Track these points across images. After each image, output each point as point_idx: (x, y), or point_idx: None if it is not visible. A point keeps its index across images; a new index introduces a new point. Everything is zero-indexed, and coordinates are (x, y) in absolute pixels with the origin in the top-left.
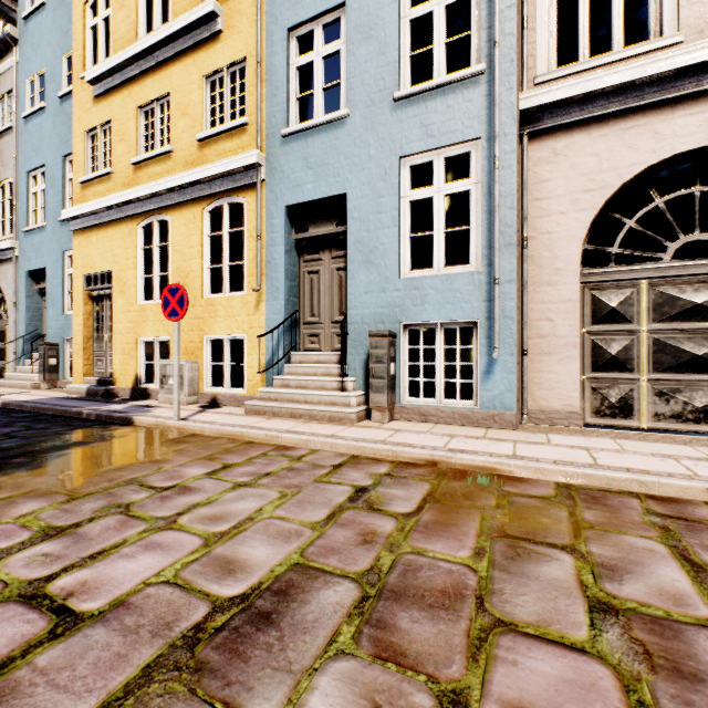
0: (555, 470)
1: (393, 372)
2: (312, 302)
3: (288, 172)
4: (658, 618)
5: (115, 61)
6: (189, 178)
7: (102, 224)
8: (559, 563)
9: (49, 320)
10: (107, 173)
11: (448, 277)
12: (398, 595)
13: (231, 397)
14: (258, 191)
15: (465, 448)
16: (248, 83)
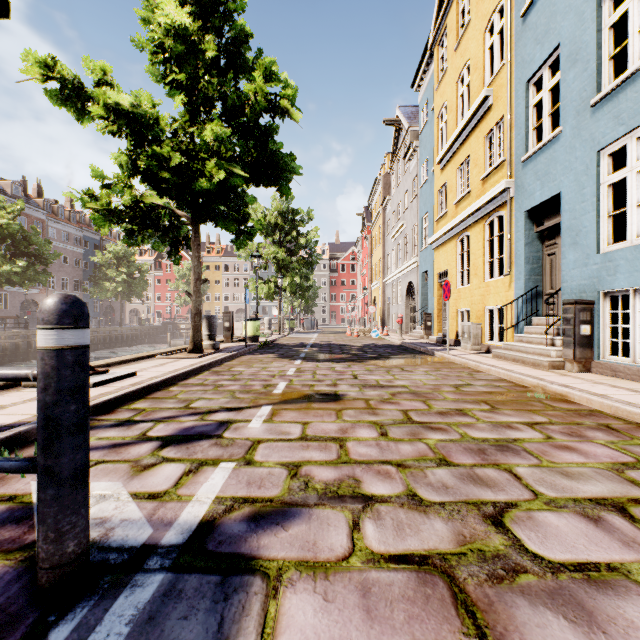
0: (597, 401)
1: (587, 332)
2: (550, 278)
3: (525, 186)
4: (467, 414)
5: (445, 148)
6: (474, 208)
7: (443, 243)
8: (477, 406)
9: (428, 300)
10: (445, 213)
11: (635, 247)
12: (413, 393)
13: (496, 348)
14: (507, 207)
15: (575, 386)
16: (504, 132)
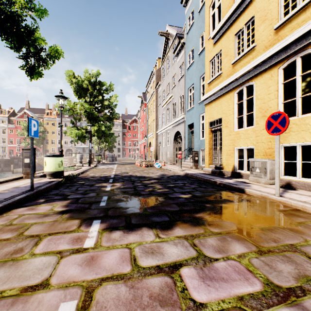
0: None
1: None
2: None
3: None
4: None
5: (224, 20)
6: (269, 53)
7: (216, 98)
8: None
9: (194, 142)
10: (219, 74)
11: None
12: None
13: (304, 184)
14: None
15: None
16: None
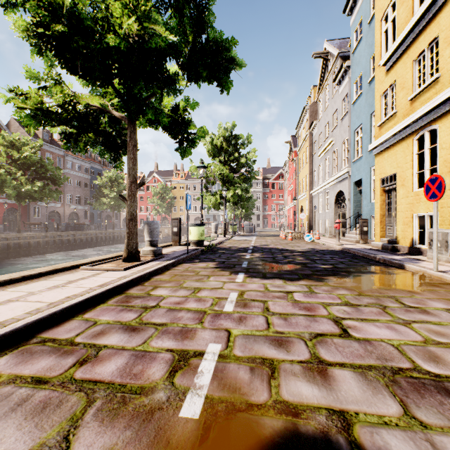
0: None
1: None
2: None
3: None
4: None
5: (397, 42)
6: None
7: (390, 146)
8: None
9: (363, 206)
10: (393, 114)
11: None
12: None
13: None
14: None
15: None
16: None
